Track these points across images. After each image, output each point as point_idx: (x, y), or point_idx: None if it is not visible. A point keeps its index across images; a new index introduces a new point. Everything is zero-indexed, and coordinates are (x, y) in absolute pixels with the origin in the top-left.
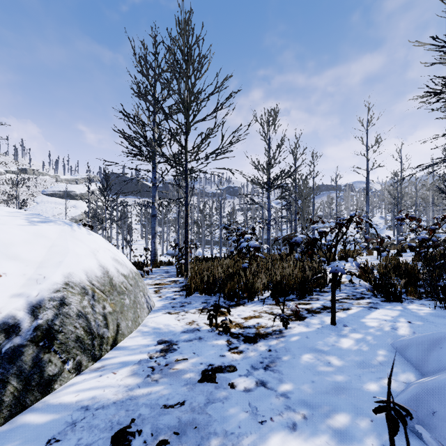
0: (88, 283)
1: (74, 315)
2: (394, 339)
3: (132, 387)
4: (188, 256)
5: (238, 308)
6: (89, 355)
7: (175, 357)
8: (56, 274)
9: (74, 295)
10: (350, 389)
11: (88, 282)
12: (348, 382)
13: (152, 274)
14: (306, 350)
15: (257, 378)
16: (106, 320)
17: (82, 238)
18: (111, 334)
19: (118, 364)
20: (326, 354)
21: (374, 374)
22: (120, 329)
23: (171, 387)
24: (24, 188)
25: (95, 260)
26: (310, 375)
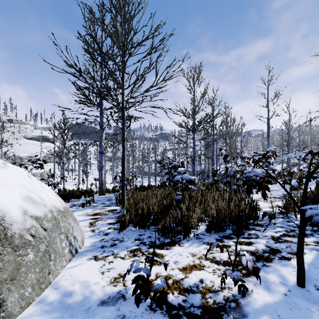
0: None
1: None
2: None
3: None
4: (125, 187)
5: (174, 249)
6: None
7: None
8: None
9: None
10: None
11: None
12: None
13: (96, 202)
14: None
15: None
16: None
17: None
18: None
19: None
20: None
21: None
22: (2, 309)
23: None
24: (10, 133)
25: None
26: None
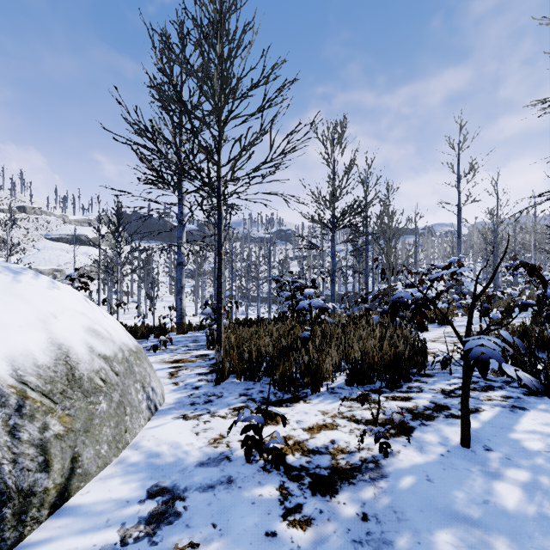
0: (11, 382)
1: None
2: None
3: None
4: (222, 319)
5: (297, 406)
6: None
7: (175, 538)
8: None
9: None
10: None
11: (12, 379)
12: None
13: (174, 345)
14: (439, 518)
15: None
16: (45, 453)
17: (29, 295)
18: (56, 480)
19: None
20: (481, 530)
21: None
22: (79, 465)
23: None
24: (21, 231)
25: (43, 335)
26: None
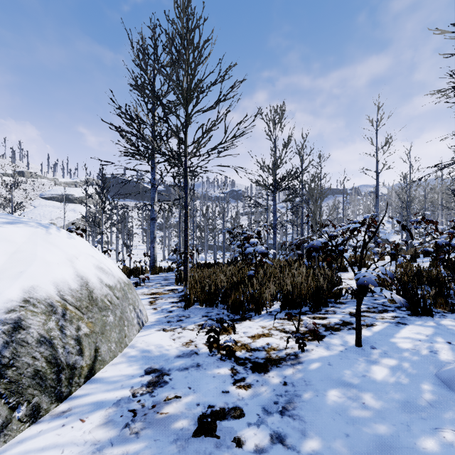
0: (57, 299)
1: (34, 341)
2: (438, 366)
3: (102, 445)
4: (188, 262)
5: (244, 323)
6: (52, 394)
7: (166, 393)
8: (11, 289)
9: (35, 315)
10: (399, 448)
11: (58, 297)
12: (395, 435)
13: (150, 282)
14: (332, 384)
15: (272, 428)
16: (80, 344)
17: (58, 243)
18: (87, 362)
19: (90, 406)
20: (357, 389)
21: (426, 422)
22: (99, 354)
23: (155, 444)
24: (21, 191)
25: (72, 269)
26: (342, 423)
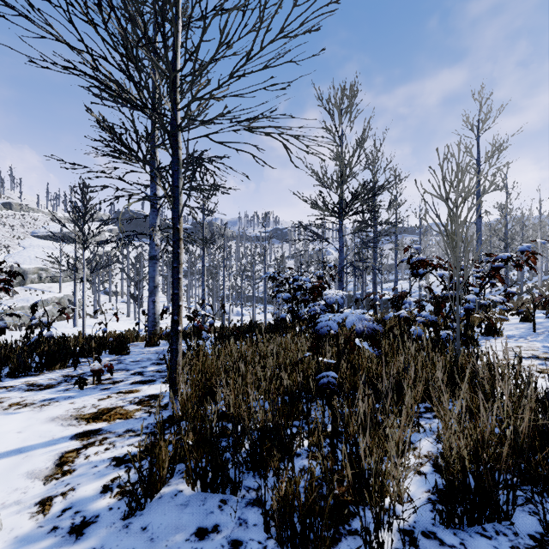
0: None
1: None
2: None
3: None
4: (179, 342)
5: None
6: None
7: None
8: None
9: None
10: None
11: None
12: None
13: (125, 370)
14: None
15: None
16: None
17: None
18: None
19: None
20: None
21: None
22: None
23: None
24: (6, 228)
25: None
26: None
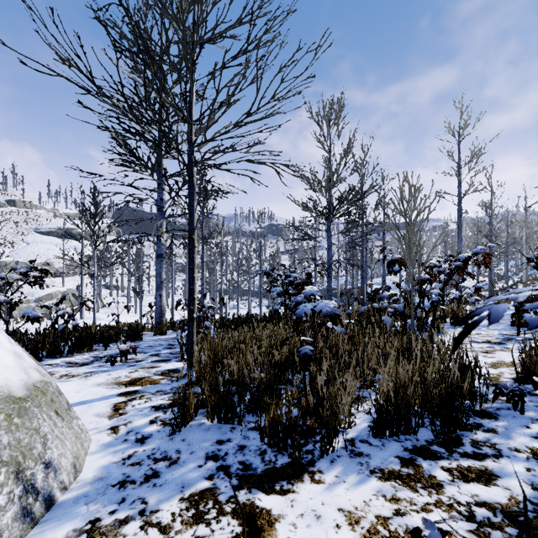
0: None
1: None
2: None
3: None
4: (194, 326)
5: (300, 492)
6: None
7: None
8: None
9: None
10: None
11: None
12: None
13: (143, 352)
14: None
15: None
16: None
17: None
18: None
19: None
20: None
21: None
22: None
23: None
24: (11, 224)
25: None
26: None
